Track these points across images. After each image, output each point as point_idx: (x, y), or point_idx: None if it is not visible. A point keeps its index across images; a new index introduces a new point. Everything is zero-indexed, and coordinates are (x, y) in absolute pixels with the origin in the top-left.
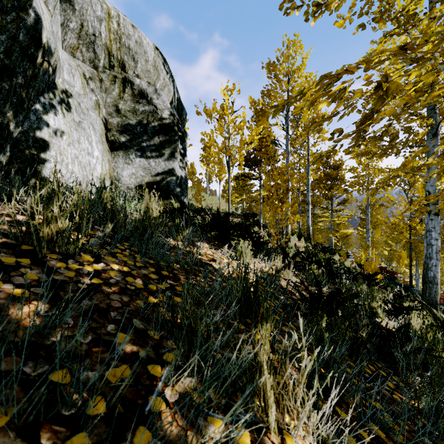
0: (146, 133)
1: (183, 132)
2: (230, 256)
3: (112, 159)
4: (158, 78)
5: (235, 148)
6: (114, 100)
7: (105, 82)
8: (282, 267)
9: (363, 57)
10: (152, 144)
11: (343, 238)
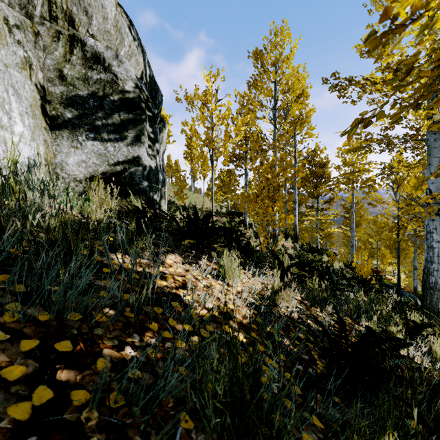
0: (101, 109)
1: (154, 112)
2: (211, 273)
3: (52, 141)
4: (122, 44)
5: (219, 140)
6: (56, 63)
7: (44, 37)
8: (280, 286)
9: (393, 1)
10: (110, 123)
11: (326, 236)
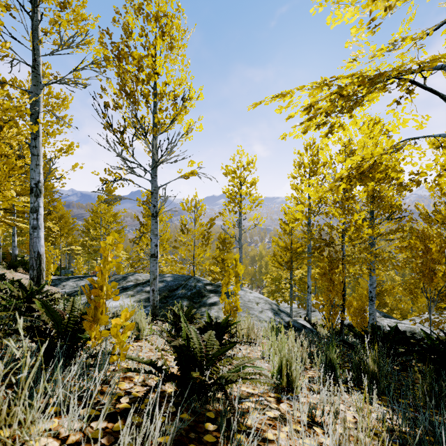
0: None
1: None
2: None
3: None
4: None
5: None
6: None
7: None
8: None
9: None
10: None
11: None
